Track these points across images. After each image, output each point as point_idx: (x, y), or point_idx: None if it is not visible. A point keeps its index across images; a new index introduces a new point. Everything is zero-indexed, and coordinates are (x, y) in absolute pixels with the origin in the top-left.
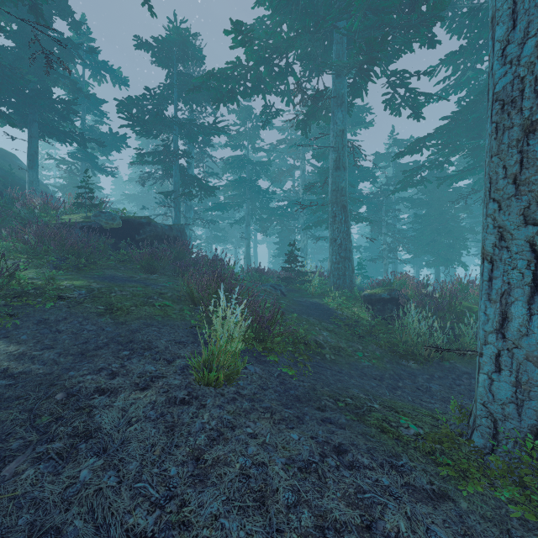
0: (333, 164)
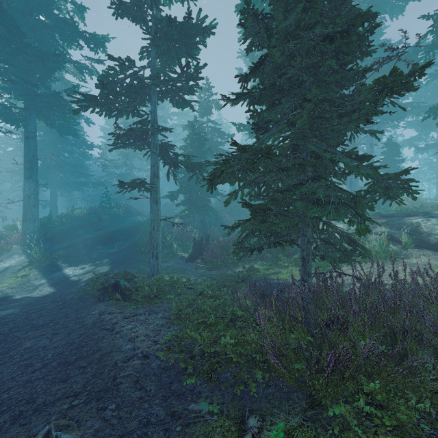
0: (436, 163)
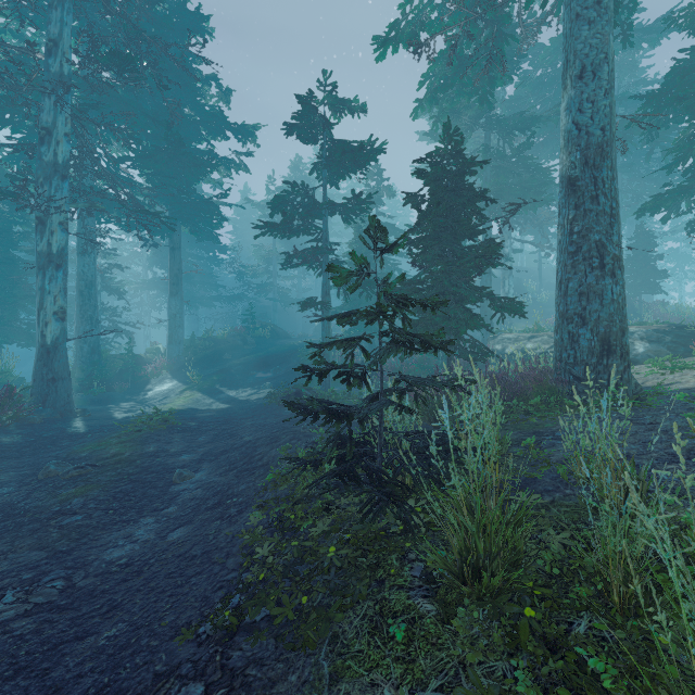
0: None
